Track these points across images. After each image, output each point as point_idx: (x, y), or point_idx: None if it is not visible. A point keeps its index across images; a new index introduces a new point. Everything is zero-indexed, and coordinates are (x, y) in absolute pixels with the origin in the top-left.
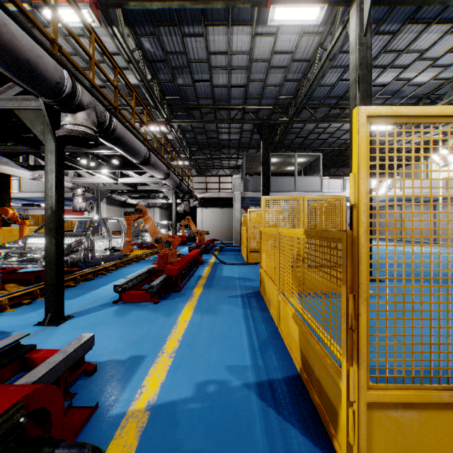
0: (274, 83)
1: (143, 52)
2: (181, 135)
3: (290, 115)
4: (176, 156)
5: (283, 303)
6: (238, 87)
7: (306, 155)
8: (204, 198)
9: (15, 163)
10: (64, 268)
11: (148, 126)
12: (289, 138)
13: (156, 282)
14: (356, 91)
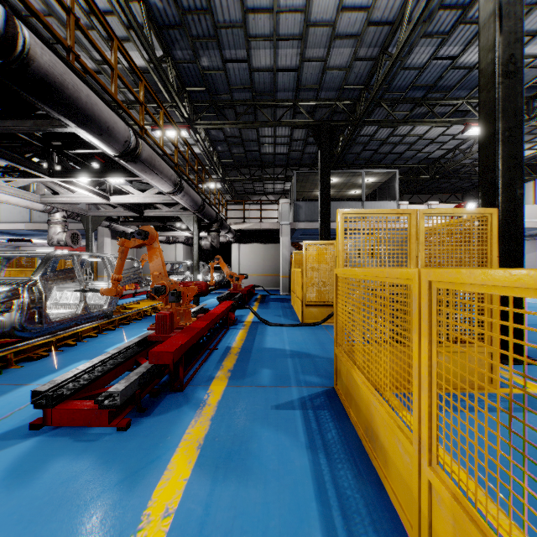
0: (338, 64)
1: (147, 9)
2: (211, 147)
3: (359, 113)
4: (206, 177)
5: (469, 527)
6: (288, 71)
7: (378, 172)
8: (242, 231)
9: None
10: None
11: (146, 108)
12: (353, 151)
13: (126, 383)
14: (495, 34)
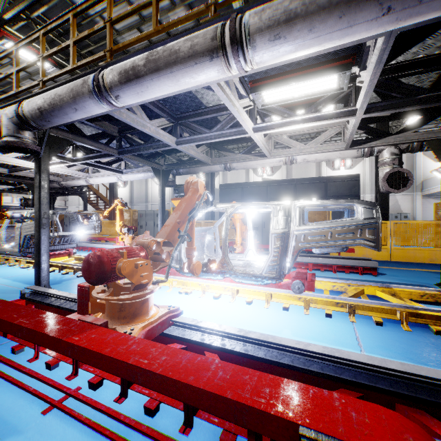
0: None
1: None
2: None
3: None
4: None
5: None
6: None
7: None
8: None
9: (253, 156)
10: (39, 253)
11: None
12: None
13: None
14: None
